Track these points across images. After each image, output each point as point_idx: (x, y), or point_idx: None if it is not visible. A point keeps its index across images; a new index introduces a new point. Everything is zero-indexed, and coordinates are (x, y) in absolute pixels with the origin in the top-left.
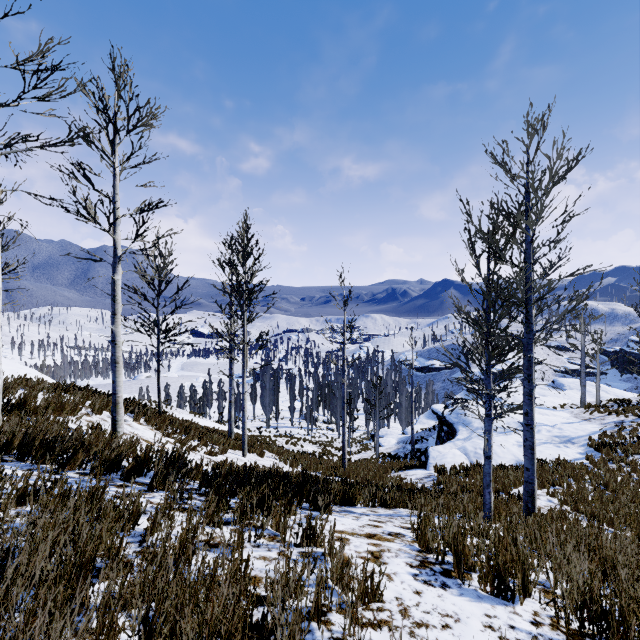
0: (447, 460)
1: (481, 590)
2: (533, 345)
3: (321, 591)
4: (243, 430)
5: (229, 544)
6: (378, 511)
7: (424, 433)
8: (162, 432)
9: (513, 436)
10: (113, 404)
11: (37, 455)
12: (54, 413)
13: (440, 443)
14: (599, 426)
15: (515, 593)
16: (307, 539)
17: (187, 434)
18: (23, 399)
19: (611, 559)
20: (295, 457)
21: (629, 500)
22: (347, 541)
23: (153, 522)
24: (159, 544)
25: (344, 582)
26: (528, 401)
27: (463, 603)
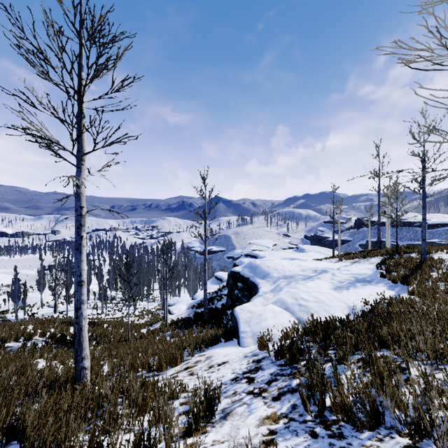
0: (269, 323)
1: None
2: None
3: None
4: None
5: None
6: None
7: (212, 296)
8: None
9: (319, 281)
10: None
11: None
12: None
13: (233, 302)
14: (372, 265)
15: None
16: None
17: None
18: None
19: None
20: None
21: None
22: None
23: None
24: None
25: None
26: None
27: None
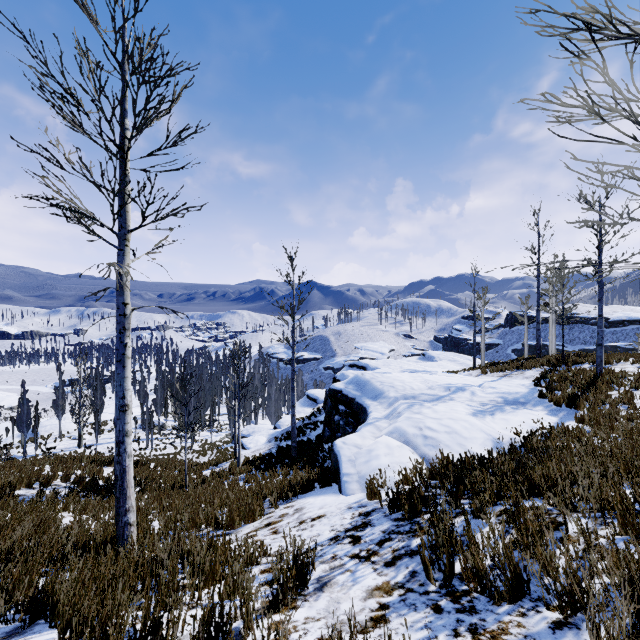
0: (382, 462)
1: None
2: None
3: None
4: None
5: None
6: None
7: (303, 423)
8: None
9: (453, 402)
10: None
11: None
12: None
13: (332, 432)
14: (528, 380)
15: None
16: None
17: None
18: None
19: None
20: None
21: None
22: None
23: None
24: None
25: None
26: None
27: None
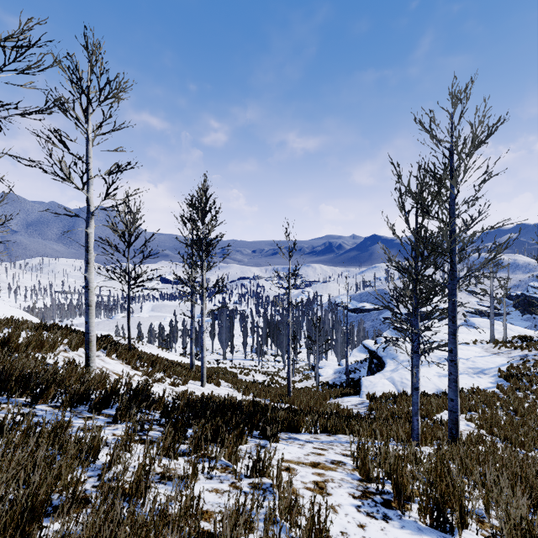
0: (377, 389)
1: (421, 522)
2: (457, 290)
3: (270, 537)
4: (202, 364)
5: (184, 476)
6: (320, 438)
7: (357, 365)
8: (131, 366)
9: (433, 368)
10: (86, 342)
11: (12, 390)
12: (35, 350)
13: (371, 373)
14: (507, 359)
15: (454, 526)
16: (257, 470)
17: (153, 367)
18: (7, 338)
19: (537, 488)
20: (247, 386)
21: (536, 424)
22: (293, 471)
23: (112, 456)
24: (115, 481)
25: (292, 521)
26: (452, 340)
27: (405, 537)
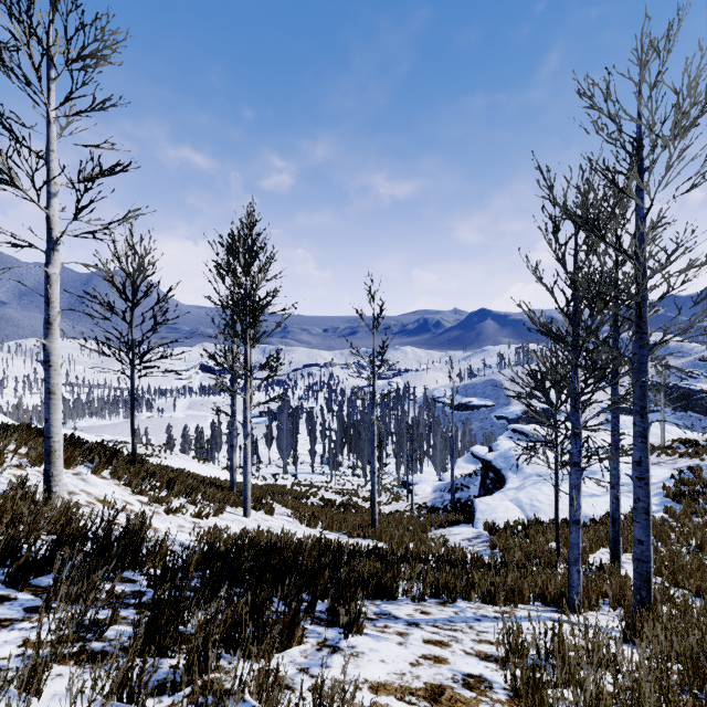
0: (498, 515)
1: None
2: (648, 365)
3: None
4: (245, 483)
5: None
6: (430, 611)
7: (464, 480)
8: (132, 488)
9: None
10: (46, 452)
11: None
12: None
13: (485, 492)
14: (671, 471)
15: None
16: None
17: (170, 489)
18: None
19: None
20: (314, 513)
21: None
22: None
23: None
24: None
25: None
26: (641, 445)
27: None
